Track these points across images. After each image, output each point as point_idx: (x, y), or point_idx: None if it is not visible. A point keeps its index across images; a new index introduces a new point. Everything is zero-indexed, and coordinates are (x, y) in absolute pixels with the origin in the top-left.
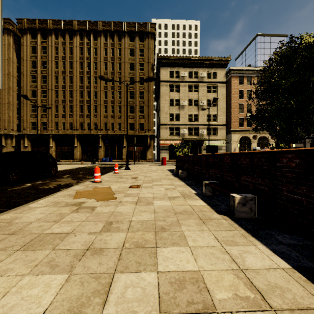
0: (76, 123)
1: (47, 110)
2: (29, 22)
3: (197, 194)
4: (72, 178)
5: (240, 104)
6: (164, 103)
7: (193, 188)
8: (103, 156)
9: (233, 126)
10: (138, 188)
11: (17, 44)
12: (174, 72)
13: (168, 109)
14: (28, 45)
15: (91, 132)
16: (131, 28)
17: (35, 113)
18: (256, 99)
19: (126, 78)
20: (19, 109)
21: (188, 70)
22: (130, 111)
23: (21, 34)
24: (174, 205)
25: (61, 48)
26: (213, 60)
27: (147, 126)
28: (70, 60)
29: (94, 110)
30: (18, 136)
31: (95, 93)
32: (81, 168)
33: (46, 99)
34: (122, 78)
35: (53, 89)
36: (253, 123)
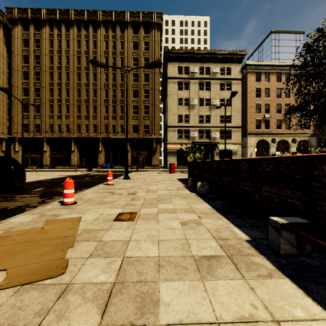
0: (73, 125)
1: (41, 110)
2: (20, 12)
3: (254, 243)
4: (40, 194)
5: (257, 104)
6: (171, 103)
7: (233, 222)
8: (103, 162)
9: (250, 129)
10: (130, 222)
11: (8, 37)
12: (183, 67)
13: (176, 109)
14: (19, 38)
15: (90, 135)
16: (135, 18)
17: (27, 114)
18: (275, 98)
19: (129, 74)
20: (10, 110)
21: (199, 65)
22: (133, 112)
23: (11, 25)
24: (227, 324)
25: (56, 41)
26: (227, 53)
27: (153, 129)
28: (67, 54)
29: (93, 111)
30: (9, 140)
31: (95, 92)
32: (71, 176)
33: (40, 98)
34: (124, 75)
35: (47, 87)
36: (272, 125)
